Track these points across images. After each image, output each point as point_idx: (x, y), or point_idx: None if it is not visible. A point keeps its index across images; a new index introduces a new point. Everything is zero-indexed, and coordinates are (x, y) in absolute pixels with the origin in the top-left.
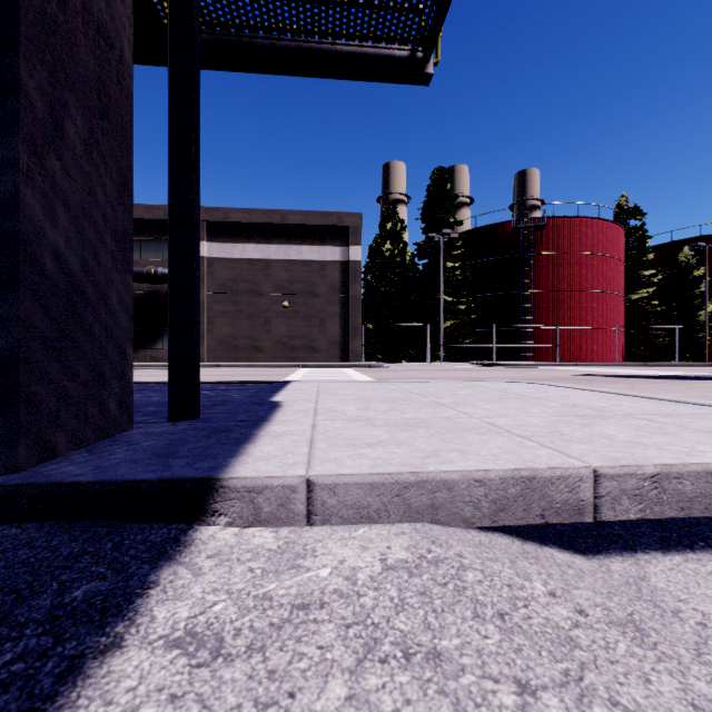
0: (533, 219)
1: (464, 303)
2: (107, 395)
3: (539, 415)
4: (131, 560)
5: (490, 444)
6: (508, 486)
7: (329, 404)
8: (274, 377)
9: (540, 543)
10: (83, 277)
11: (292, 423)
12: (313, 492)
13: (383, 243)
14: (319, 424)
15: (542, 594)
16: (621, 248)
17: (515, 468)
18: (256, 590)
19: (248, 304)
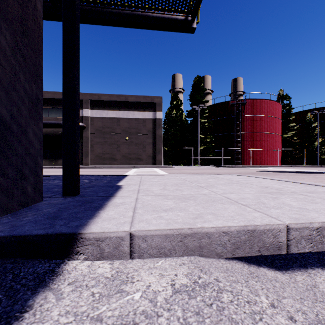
0: (240, 100)
1: (209, 138)
2: (26, 184)
3: (249, 192)
4: (21, 287)
5: (228, 209)
6: (241, 235)
7: (146, 186)
8: (121, 172)
9: (257, 265)
10: (11, 121)
11: (125, 197)
12: (133, 240)
13: (172, 110)
14: (140, 198)
15: (267, 306)
16: (280, 113)
17: (245, 225)
18: (93, 312)
19: (109, 138)
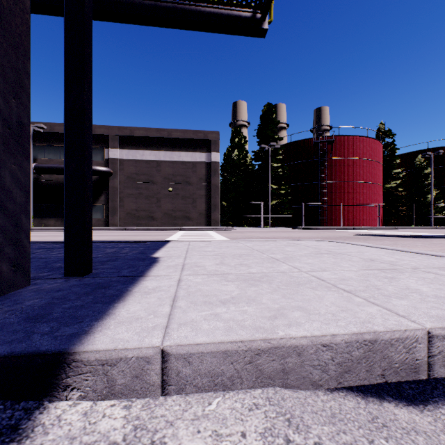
0: (327, 137)
1: (284, 189)
2: None
3: (350, 269)
4: None
5: (324, 300)
6: (353, 349)
7: (194, 259)
8: (161, 237)
9: (378, 397)
10: None
11: (162, 278)
12: (167, 362)
13: (232, 151)
14: (184, 279)
15: None
16: (380, 155)
17: (359, 332)
18: None
19: (146, 189)
